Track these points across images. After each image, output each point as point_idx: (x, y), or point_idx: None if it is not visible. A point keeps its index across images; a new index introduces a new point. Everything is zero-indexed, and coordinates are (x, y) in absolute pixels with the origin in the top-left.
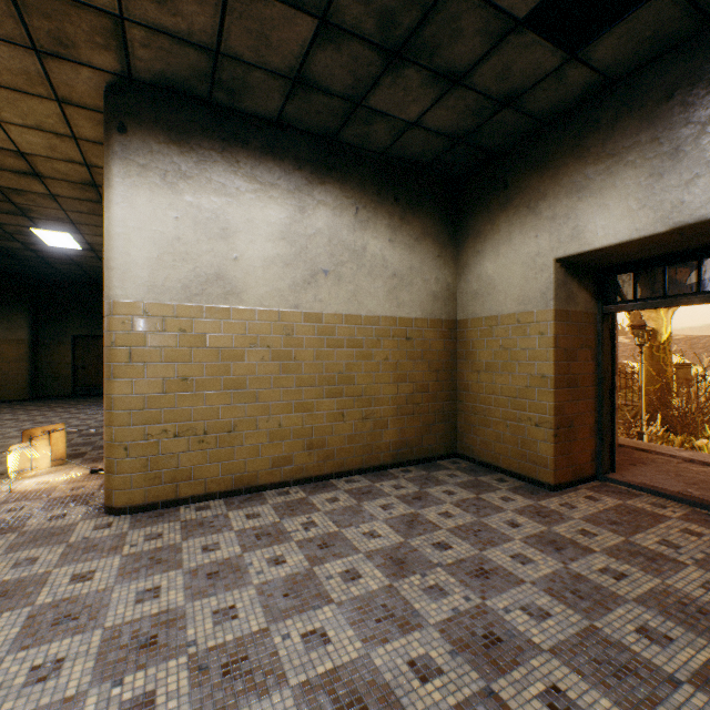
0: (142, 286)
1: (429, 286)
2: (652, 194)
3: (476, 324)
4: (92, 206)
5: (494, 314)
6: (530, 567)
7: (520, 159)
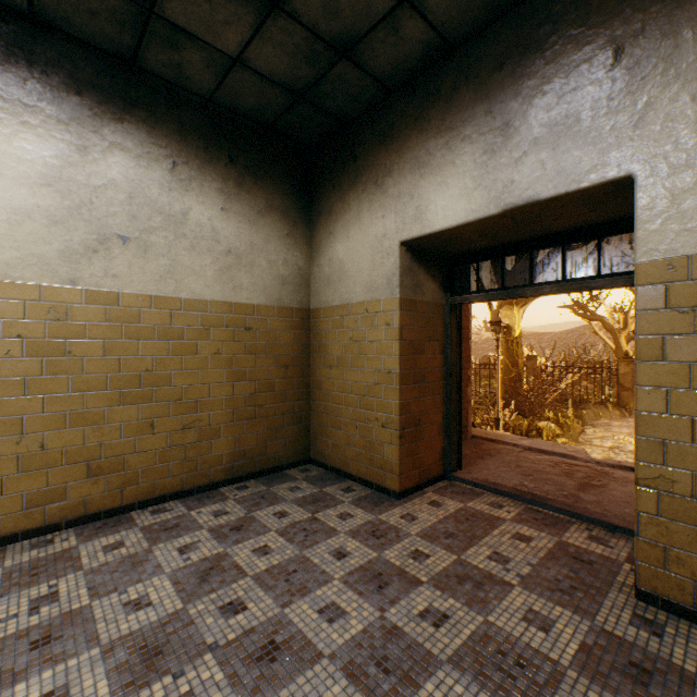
0: None
1: (276, 269)
2: (487, 173)
3: (328, 313)
4: None
5: (345, 302)
6: (339, 626)
7: (369, 130)
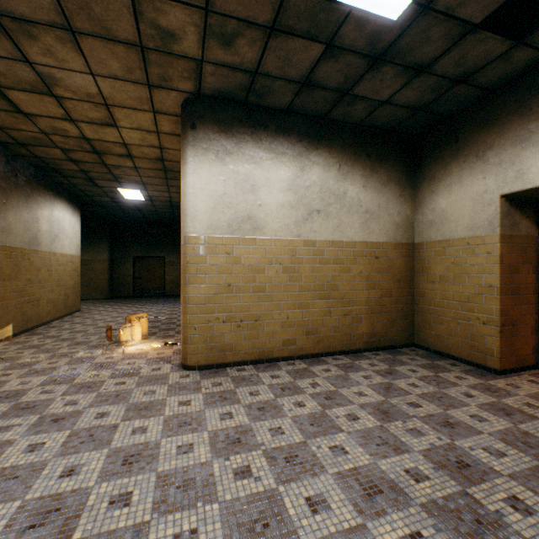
0: (204, 226)
1: (393, 218)
2: None
3: (431, 246)
4: (157, 173)
5: (446, 238)
6: (486, 424)
7: (470, 119)
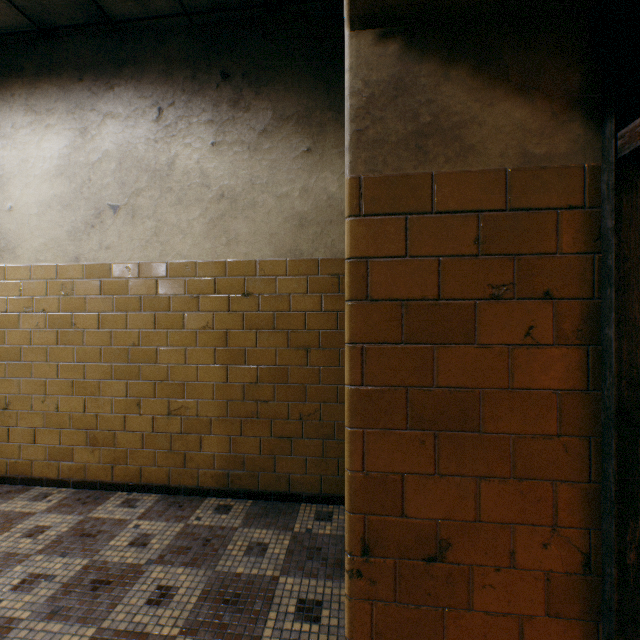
0: None
1: (289, 205)
2: None
3: None
4: None
5: None
6: None
7: None
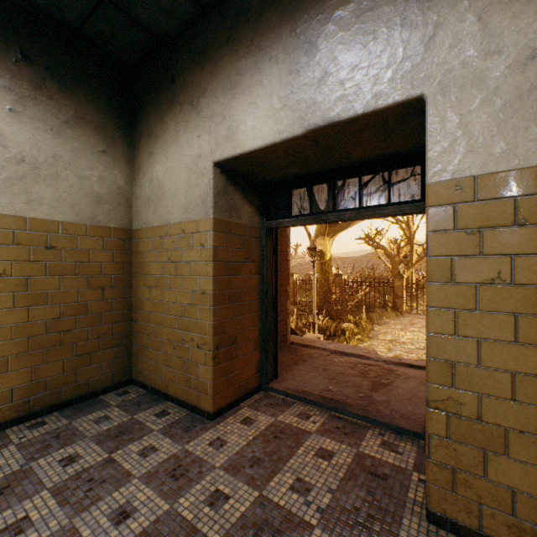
0: None
1: (90, 185)
2: (292, 93)
3: (149, 234)
4: None
5: (164, 223)
6: None
7: (186, 50)
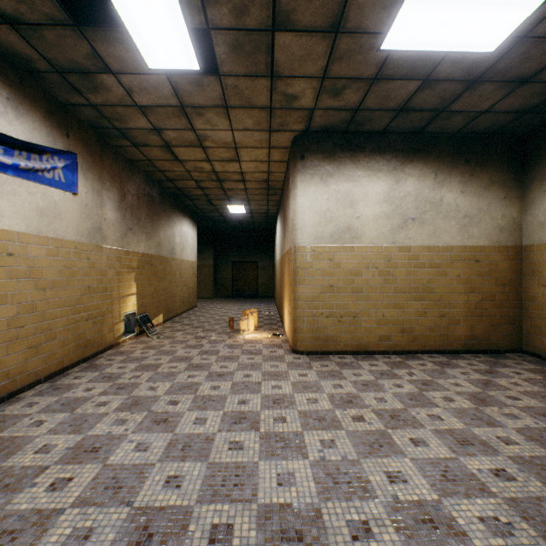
0: (311, 237)
1: (495, 221)
2: None
3: (542, 248)
4: (261, 191)
5: None
6: None
7: None
